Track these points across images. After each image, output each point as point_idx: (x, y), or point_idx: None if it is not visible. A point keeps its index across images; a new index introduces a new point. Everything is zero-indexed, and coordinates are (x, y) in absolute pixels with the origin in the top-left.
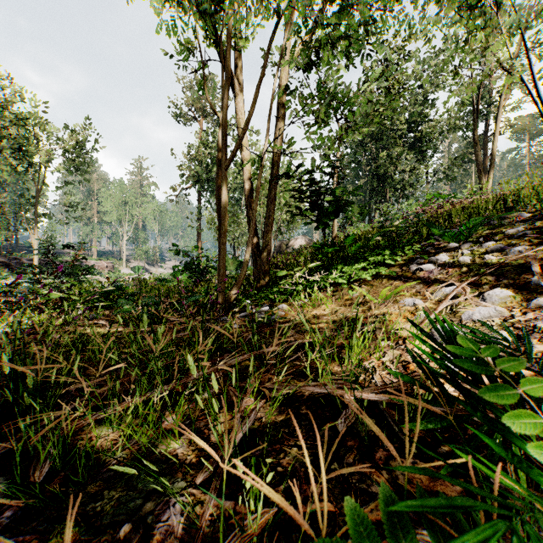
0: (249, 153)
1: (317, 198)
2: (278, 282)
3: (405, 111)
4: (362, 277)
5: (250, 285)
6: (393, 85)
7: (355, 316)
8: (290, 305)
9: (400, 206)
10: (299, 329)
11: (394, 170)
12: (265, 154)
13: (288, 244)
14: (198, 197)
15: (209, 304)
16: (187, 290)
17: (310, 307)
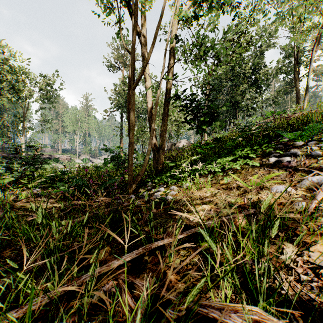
0: (150, 83)
1: (196, 112)
2: (170, 169)
3: (248, 62)
4: (233, 166)
5: (151, 171)
6: (243, 42)
7: (233, 200)
8: (179, 187)
9: (248, 120)
10: (188, 209)
11: (241, 99)
12: (161, 81)
13: (175, 145)
14: (121, 116)
15: (123, 184)
16: (108, 175)
17: (194, 189)
